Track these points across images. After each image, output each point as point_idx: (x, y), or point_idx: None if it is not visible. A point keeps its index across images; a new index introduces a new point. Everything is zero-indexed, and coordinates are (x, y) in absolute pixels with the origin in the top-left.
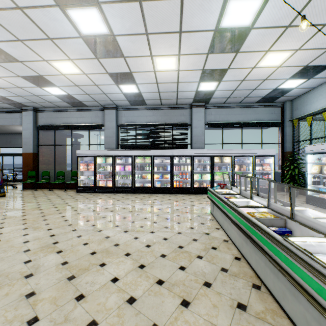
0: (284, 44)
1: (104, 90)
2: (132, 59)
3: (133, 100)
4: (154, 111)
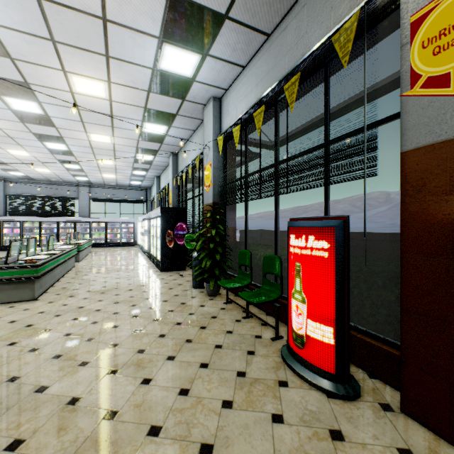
0: (107, 173)
1: None
2: (17, 167)
3: (22, 177)
4: (44, 186)
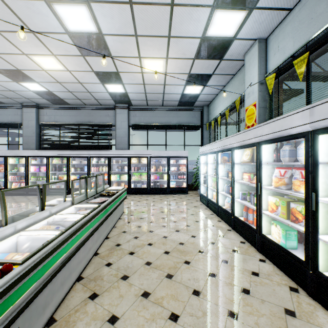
0: (149, 52)
1: (8, 87)
2: (7, 56)
3: (50, 99)
4: (78, 111)
